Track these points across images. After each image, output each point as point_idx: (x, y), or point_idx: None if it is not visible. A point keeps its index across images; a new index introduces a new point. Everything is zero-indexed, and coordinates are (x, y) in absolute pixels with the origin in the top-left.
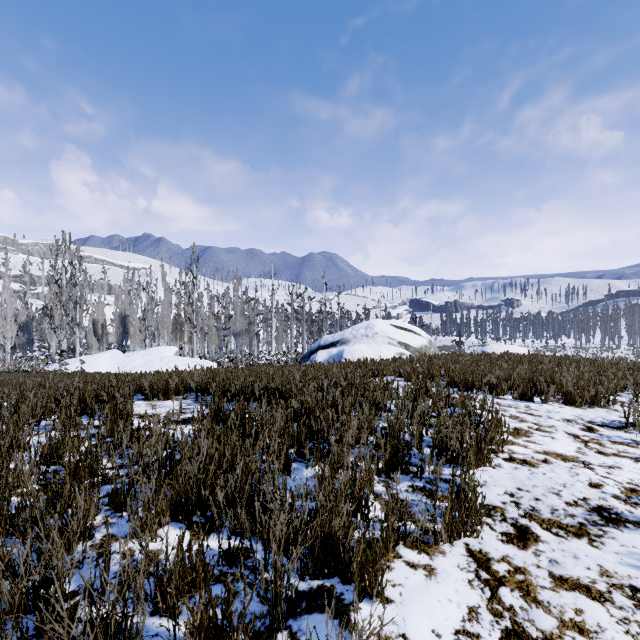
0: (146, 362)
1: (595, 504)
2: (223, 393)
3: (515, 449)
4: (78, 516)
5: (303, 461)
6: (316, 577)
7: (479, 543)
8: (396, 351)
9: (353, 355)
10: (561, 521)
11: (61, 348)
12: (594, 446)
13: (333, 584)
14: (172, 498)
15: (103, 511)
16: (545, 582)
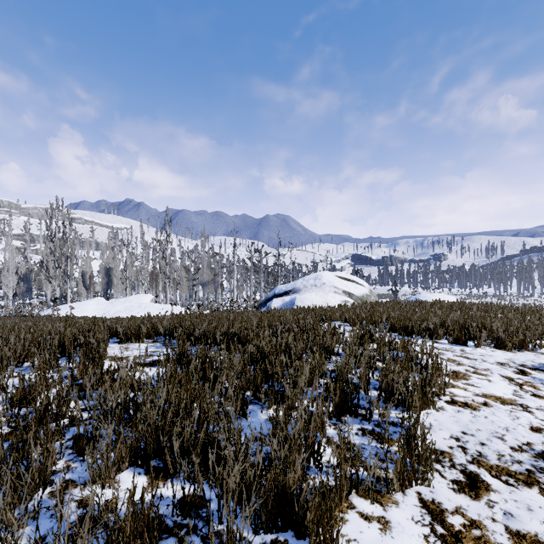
0: (126, 308)
1: (539, 449)
2: (188, 337)
3: (456, 392)
4: (39, 462)
5: (259, 403)
6: (270, 530)
7: (431, 492)
8: (341, 299)
9: (304, 302)
10: (509, 468)
11: (55, 296)
12: (529, 389)
13: (287, 538)
14: (132, 443)
15: (66, 455)
16: (503, 539)
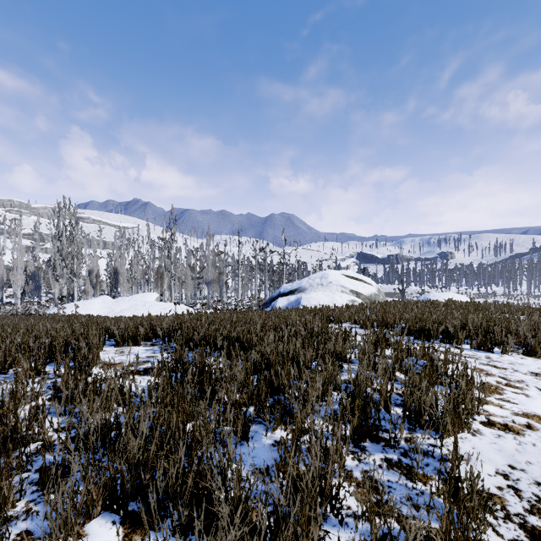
0: (131, 306)
1: None
2: (187, 341)
3: (491, 410)
4: None
5: (262, 422)
6: None
7: None
8: (348, 298)
9: (310, 302)
10: None
11: (62, 294)
12: None
13: None
14: (106, 482)
15: (29, 493)
16: None
